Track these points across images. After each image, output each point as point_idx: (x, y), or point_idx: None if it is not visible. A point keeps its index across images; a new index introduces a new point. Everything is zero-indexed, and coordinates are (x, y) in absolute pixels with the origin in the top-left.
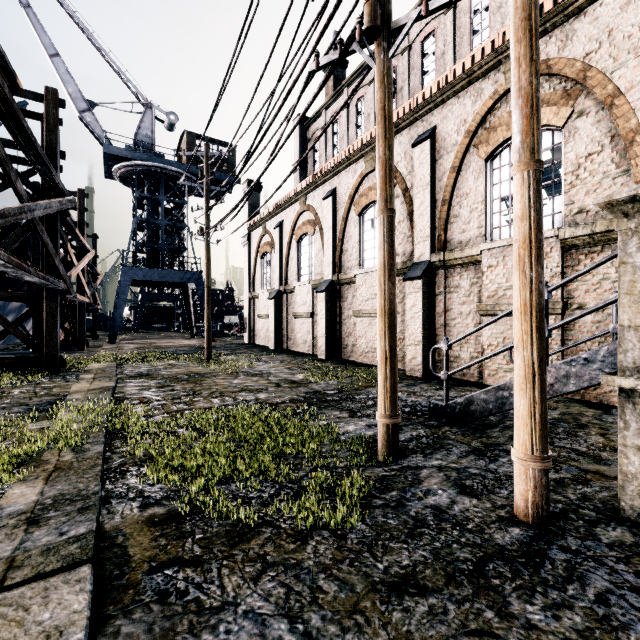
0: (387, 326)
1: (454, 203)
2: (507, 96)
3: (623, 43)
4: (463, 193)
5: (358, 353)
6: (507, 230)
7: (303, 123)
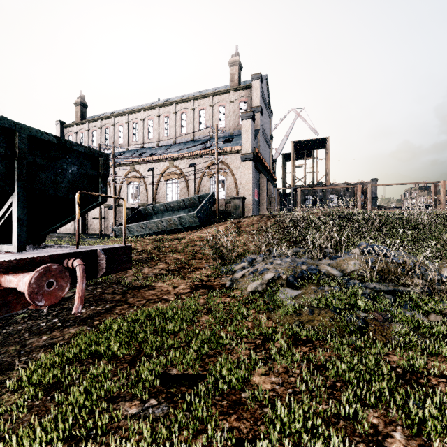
0: (100, 220)
1: (121, 192)
2: (131, 172)
3: (146, 174)
4: (123, 190)
5: (94, 230)
6: (132, 200)
7: (62, 125)
